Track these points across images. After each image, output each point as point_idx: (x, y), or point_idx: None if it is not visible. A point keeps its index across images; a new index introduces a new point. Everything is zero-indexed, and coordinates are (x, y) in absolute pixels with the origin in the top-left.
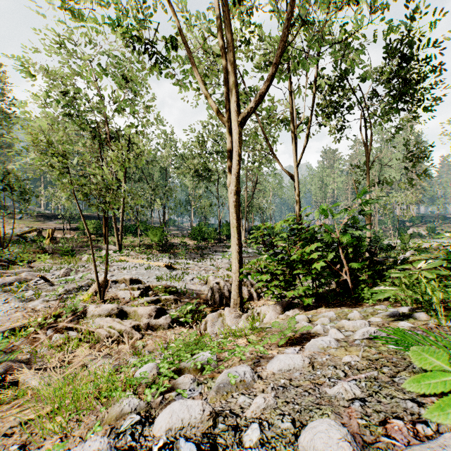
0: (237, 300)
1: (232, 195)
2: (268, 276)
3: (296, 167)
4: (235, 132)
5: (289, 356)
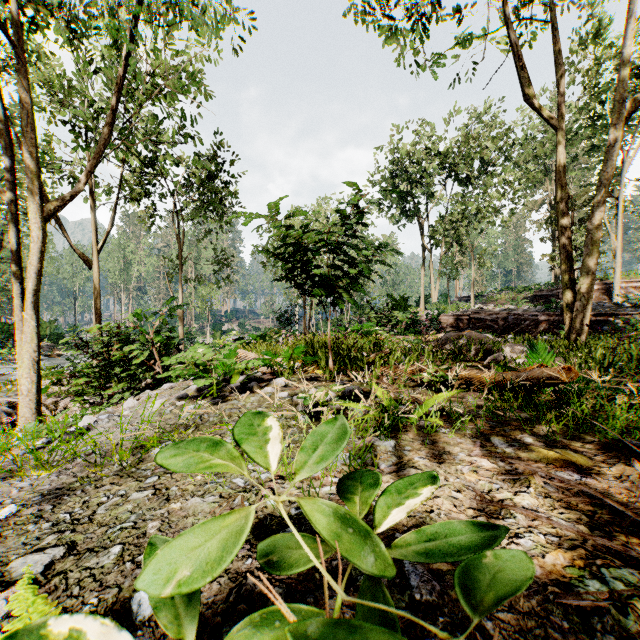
0: (34, 417)
1: (32, 295)
2: (86, 378)
3: (97, 252)
4: (38, 226)
5: (131, 400)
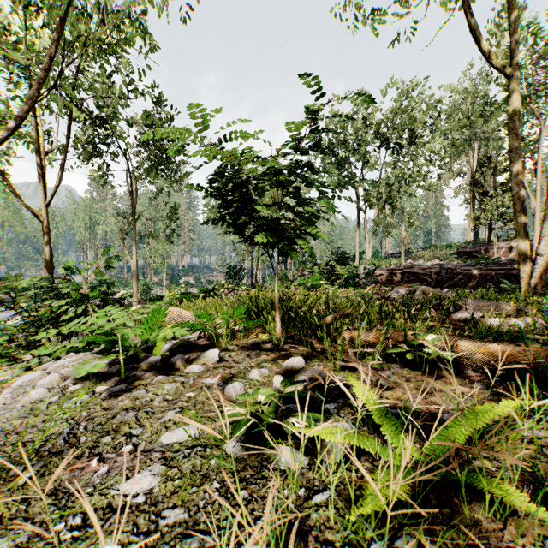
0: None
1: None
2: (5, 339)
3: (46, 207)
4: None
5: (31, 374)
